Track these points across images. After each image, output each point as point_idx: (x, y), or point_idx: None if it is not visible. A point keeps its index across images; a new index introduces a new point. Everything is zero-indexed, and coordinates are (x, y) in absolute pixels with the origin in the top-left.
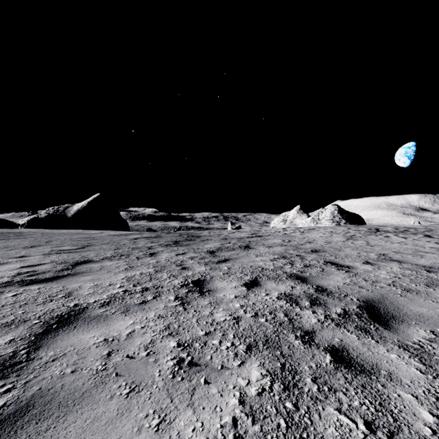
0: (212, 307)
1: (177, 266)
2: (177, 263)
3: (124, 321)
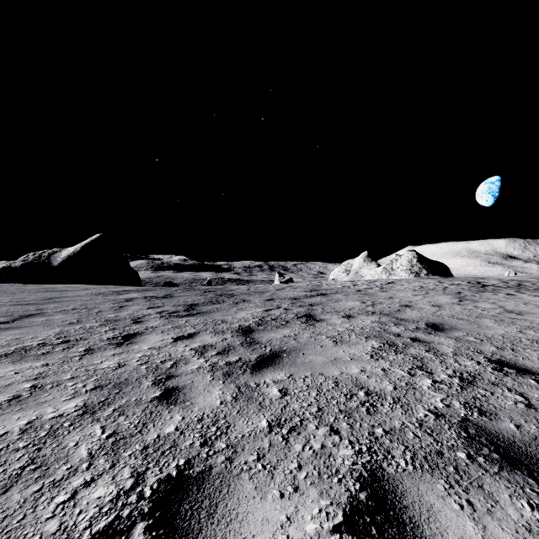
0: None
1: (154, 384)
2: (160, 371)
3: None
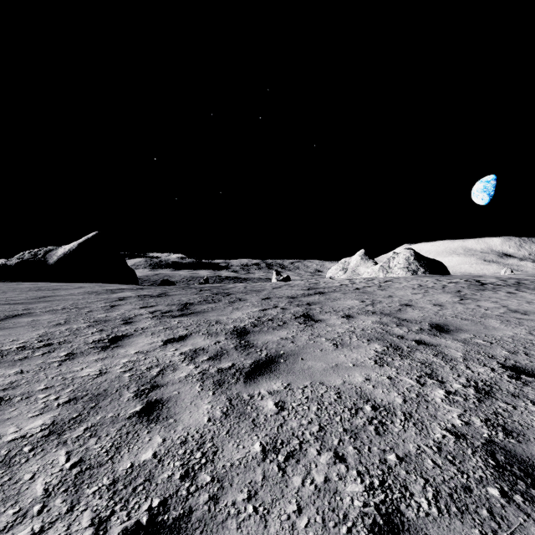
0: None
1: (136, 396)
2: (145, 380)
3: None
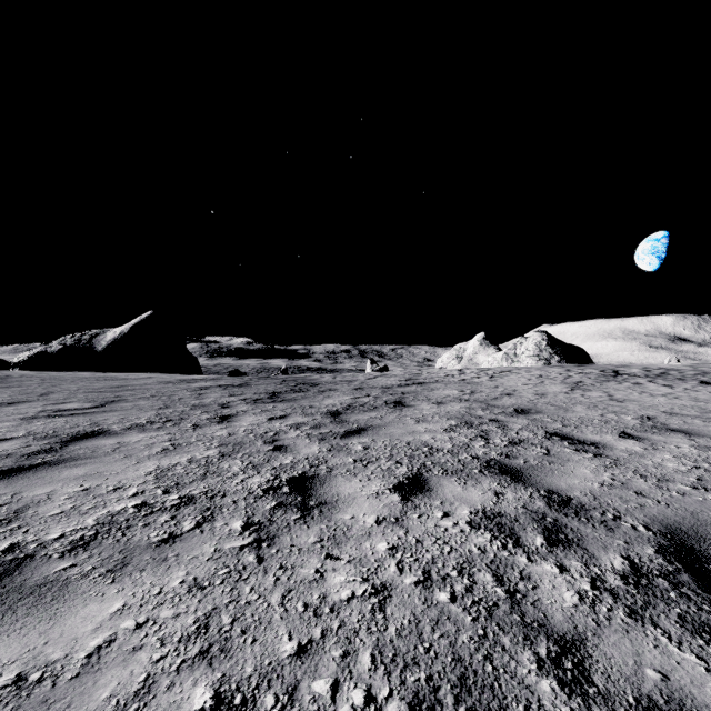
0: (323, 554)
1: (265, 443)
2: (266, 437)
3: (101, 602)
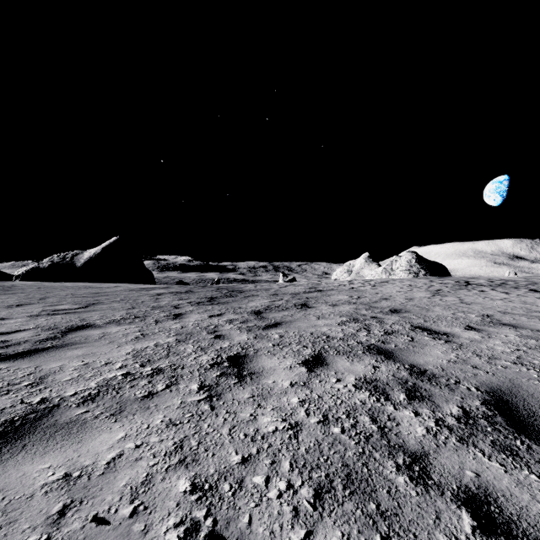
0: (255, 404)
1: (208, 333)
2: (209, 329)
3: (110, 433)
